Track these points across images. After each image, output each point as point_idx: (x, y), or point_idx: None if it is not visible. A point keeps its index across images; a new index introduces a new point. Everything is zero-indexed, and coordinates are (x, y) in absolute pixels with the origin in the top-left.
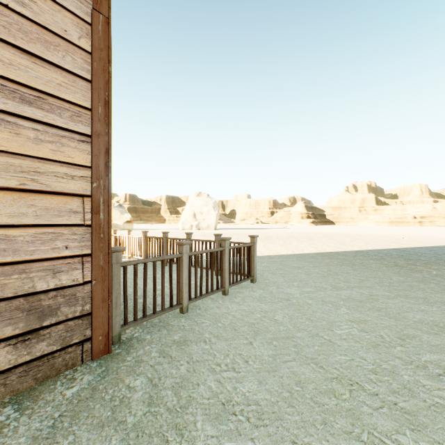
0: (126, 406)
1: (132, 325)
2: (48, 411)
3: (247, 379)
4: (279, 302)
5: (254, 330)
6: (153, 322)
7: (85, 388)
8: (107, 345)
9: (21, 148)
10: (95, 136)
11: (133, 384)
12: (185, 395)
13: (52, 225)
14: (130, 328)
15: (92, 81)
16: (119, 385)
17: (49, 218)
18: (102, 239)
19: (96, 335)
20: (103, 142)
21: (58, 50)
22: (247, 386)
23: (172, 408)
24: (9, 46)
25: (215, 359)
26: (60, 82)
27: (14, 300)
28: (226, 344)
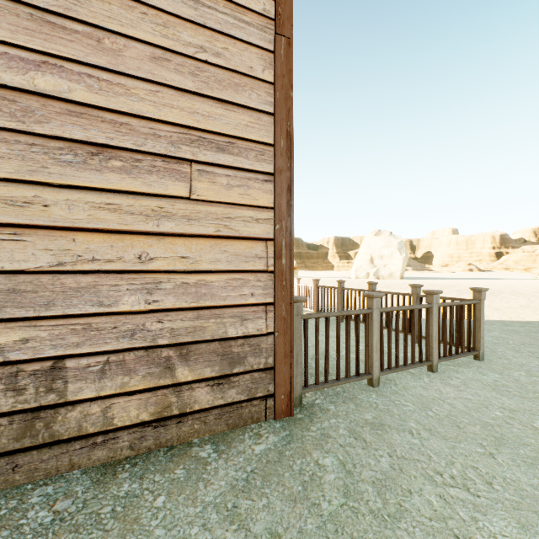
0: (318, 486)
1: (313, 388)
2: (240, 462)
3: (494, 513)
4: (537, 400)
5: (494, 436)
6: (335, 391)
7: (272, 449)
8: (289, 407)
9: (217, 196)
10: (277, 173)
11: (322, 461)
12: (392, 500)
13: (240, 271)
14: (309, 392)
15: (274, 113)
16: (306, 457)
17: (237, 264)
18: (284, 287)
19: (278, 393)
20: (285, 178)
21: (245, 90)
22: (498, 525)
23: (376, 511)
24: (208, 99)
25: (432, 462)
26: (247, 122)
27: (211, 343)
28: (446, 445)
